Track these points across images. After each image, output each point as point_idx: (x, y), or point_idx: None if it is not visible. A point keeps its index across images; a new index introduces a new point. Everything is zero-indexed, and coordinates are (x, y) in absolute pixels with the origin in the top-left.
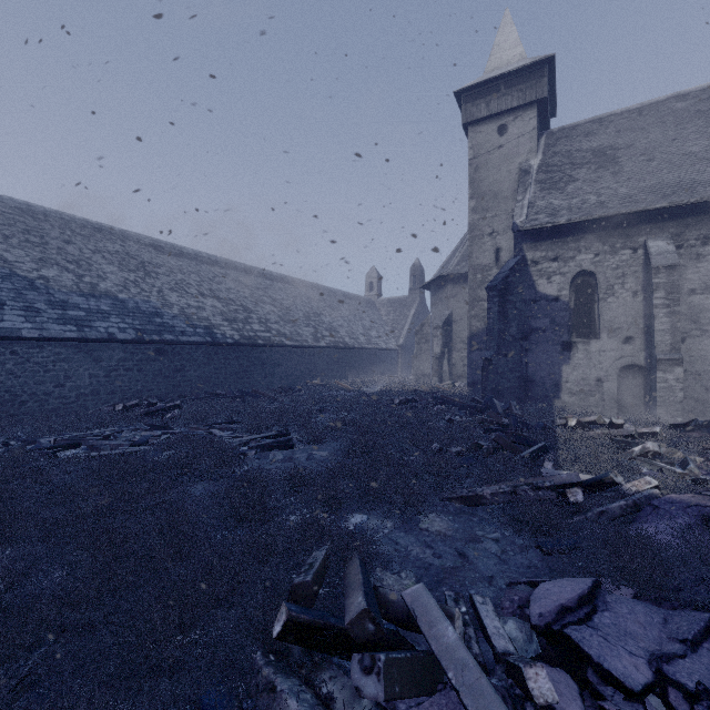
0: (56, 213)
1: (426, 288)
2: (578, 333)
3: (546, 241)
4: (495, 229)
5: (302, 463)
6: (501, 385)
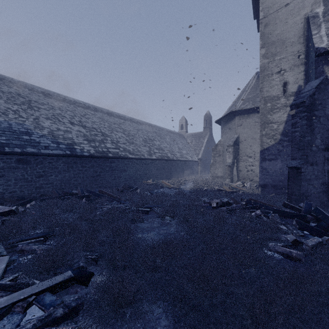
0: None
1: (218, 123)
2: None
3: None
4: (282, 67)
5: None
6: (309, 191)
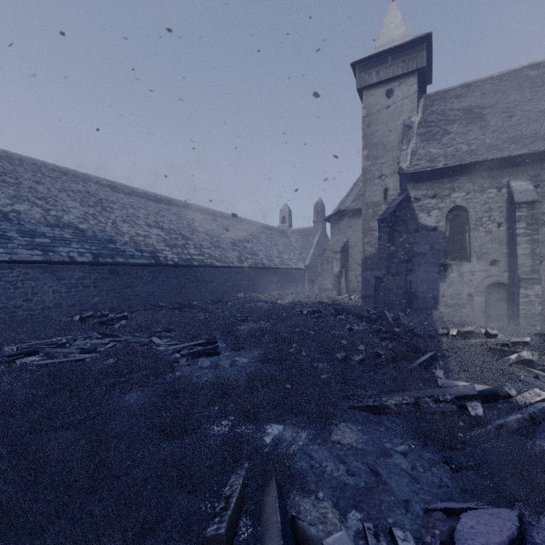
0: (29, 159)
1: (327, 221)
2: (452, 256)
3: (426, 182)
4: (383, 173)
5: (226, 369)
6: (390, 299)
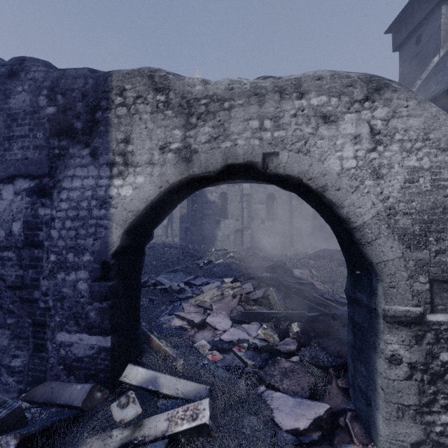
0: None
1: None
2: (222, 216)
3: None
4: None
5: None
6: (193, 238)
